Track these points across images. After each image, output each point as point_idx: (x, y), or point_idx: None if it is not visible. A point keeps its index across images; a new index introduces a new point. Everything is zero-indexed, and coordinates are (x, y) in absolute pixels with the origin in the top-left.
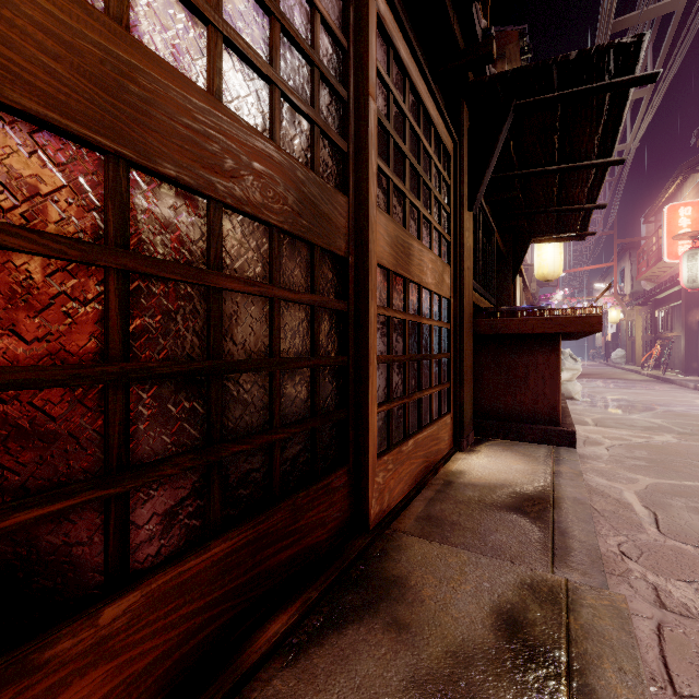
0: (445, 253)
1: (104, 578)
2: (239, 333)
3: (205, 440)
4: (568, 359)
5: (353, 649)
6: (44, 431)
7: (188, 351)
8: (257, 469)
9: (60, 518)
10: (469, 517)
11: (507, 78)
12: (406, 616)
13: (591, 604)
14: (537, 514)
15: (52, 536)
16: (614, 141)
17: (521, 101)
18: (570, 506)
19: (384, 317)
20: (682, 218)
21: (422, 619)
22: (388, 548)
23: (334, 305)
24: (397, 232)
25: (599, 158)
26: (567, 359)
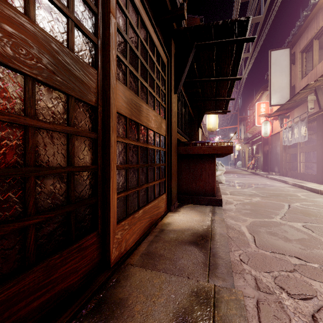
0: (163, 113)
1: None
2: None
3: None
4: (220, 166)
5: None
6: None
7: None
8: (10, 247)
9: None
10: (169, 250)
11: (191, 29)
12: None
13: (226, 300)
14: (203, 245)
15: None
16: (237, 68)
17: (198, 43)
18: (218, 238)
19: (124, 143)
20: (262, 108)
21: None
22: (120, 278)
23: (86, 134)
24: (131, 96)
25: (231, 76)
26: (219, 166)
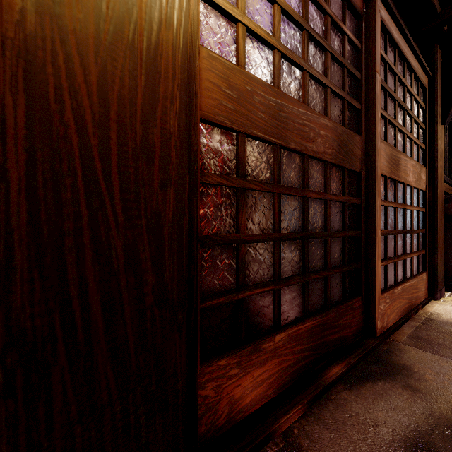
0: (420, 158)
1: (272, 323)
2: (313, 219)
3: (301, 271)
4: None
5: (384, 392)
6: (258, 259)
7: (296, 228)
8: (319, 289)
9: (262, 295)
10: None
11: None
12: (416, 385)
13: None
14: None
15: (260, 301)
16: None
17: None
18: None
19: (382, 206)
20: None
21: (428, 389)
22: (391, 349)
23: (354, 201)
24: (391, 151)
25: None
26: None
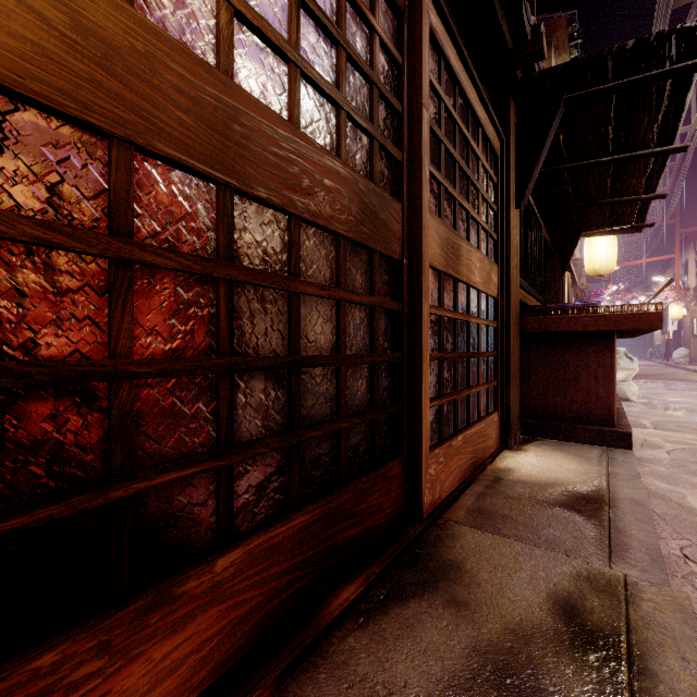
0: (491, 252)
1: (215, 535)
2: (312, 332)
3: (287, 426)
4: (623, 358)
5: (416, 619)
6: (176, 411)
7: (274, 347)
8: (326, 453)
9: (186, 482)
10: (520, 511)
11: (557, 72)
12: (464, 596)
13: (651, 598)
14: (592, 513)
15: (181, 496)
16: (676, 128)
17: (572, 94)
18: (627, 506)
19: (435, 316)
20: None
21: (479, 599)
22: (441, 536)
23: (390, 305)
24: (447, 234)
25: (658, 147)
26: (621, 358)
